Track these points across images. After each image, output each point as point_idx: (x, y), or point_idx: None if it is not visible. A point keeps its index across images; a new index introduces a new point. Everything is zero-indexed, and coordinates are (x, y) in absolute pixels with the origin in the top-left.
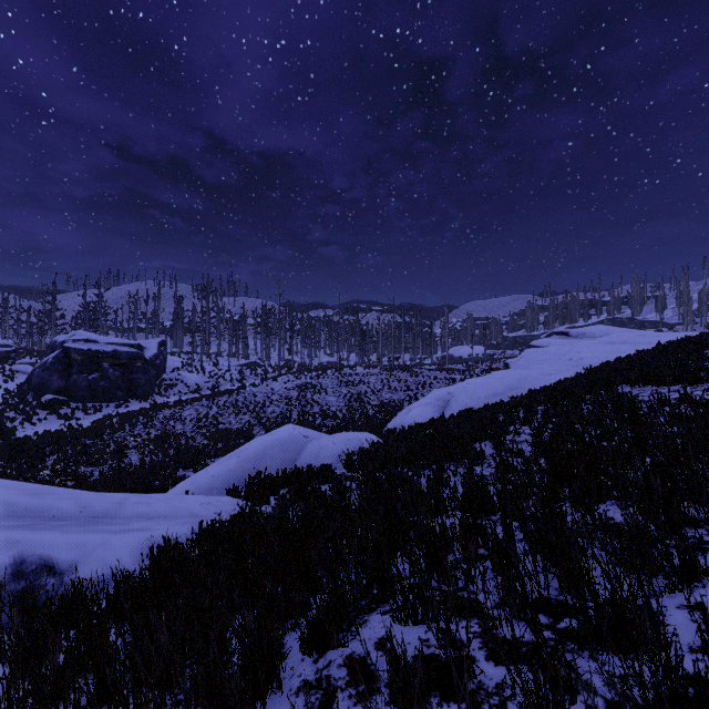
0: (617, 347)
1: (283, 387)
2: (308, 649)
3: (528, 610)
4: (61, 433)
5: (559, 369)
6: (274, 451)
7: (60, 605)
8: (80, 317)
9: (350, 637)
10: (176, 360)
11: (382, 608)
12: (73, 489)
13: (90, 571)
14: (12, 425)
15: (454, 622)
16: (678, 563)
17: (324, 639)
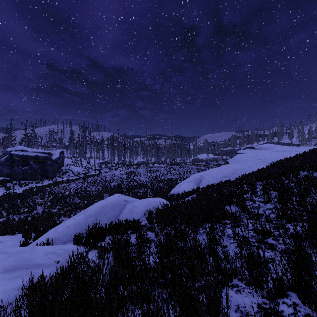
0: (281, 153)
1: (119, 173)
2: None
3: None
4: (4, 197)
5: (255, 164)
6: (106, 210)
7: None
8: (23, 140)
9: None
10: (69, 160)
11: None
12: None
13: None
14: None
15: None
16: None
17: None
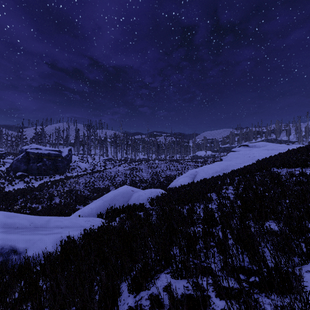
0: (270, 151)
1: (123, 169)
2: (131, 291)
3: (235, 273)
4: (25, 189)
5: (244, 161)
6: (118, 197)
7: (18, 268)
8: (34, 138)
9: (151, 285)
10: (76, 157)
11: (166, 271)
12: (29, 214)
13: (33, 252)
14: (3, 186)
15: (200, 278)
16: (304, 250)
17: (139, 286)
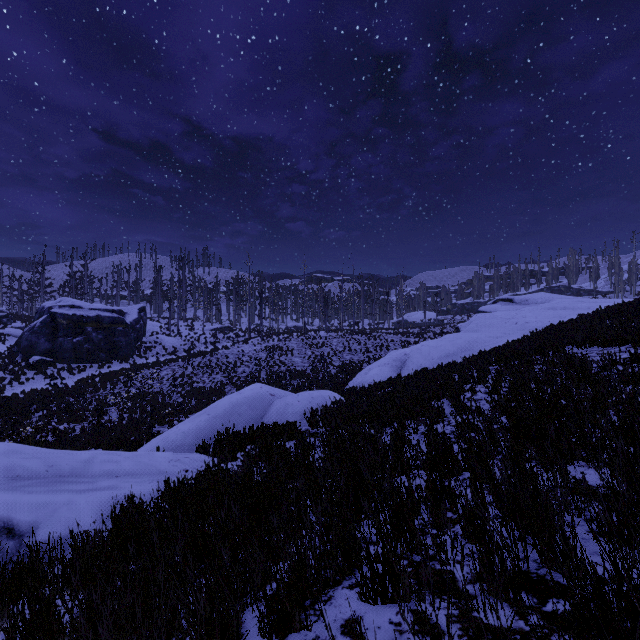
0: (559, 312)
1: (252, 349)
2: (267, 632)
3: (511, 590)
4: (46, 392)
5: (507, 332)
6: (242, 409)
7: (14, 571)
8: (67, 285)
9: (314, 617)
10: (155, 325)
11: (348, 581)
12: (53, 444)
13: (51, 532)
14: (2, 385)
15: (428, 600)
16: None
17: (284, 621)
